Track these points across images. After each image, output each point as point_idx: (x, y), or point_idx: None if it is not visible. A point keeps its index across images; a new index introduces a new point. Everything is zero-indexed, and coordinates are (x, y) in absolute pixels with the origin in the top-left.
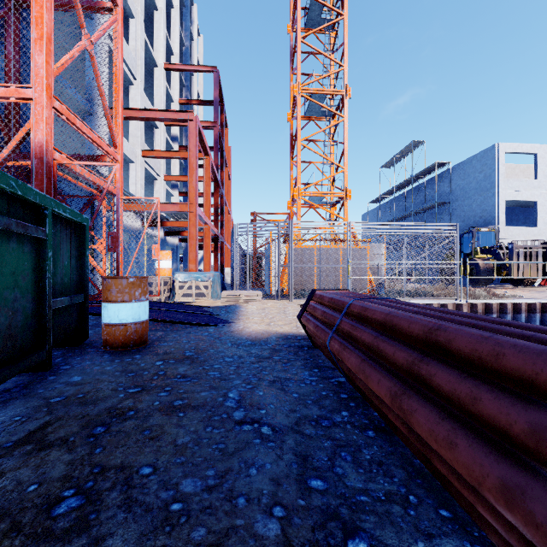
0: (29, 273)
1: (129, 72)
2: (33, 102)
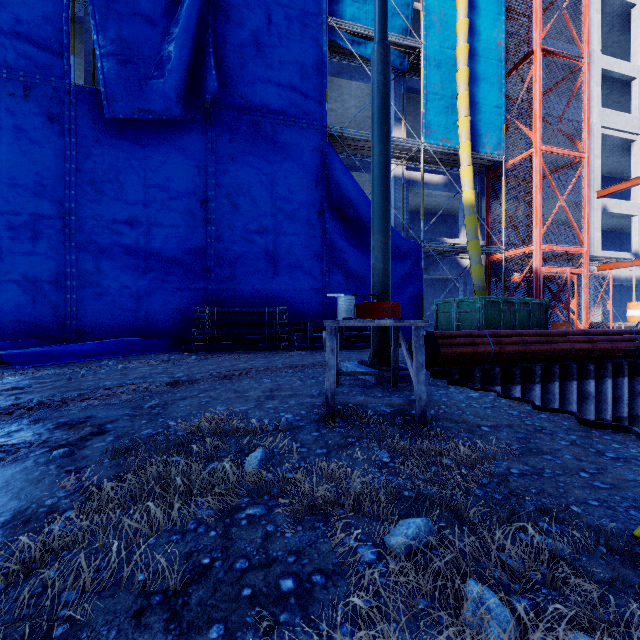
0: (525, 320)
1: (629, 134)
2: (533, 251)
